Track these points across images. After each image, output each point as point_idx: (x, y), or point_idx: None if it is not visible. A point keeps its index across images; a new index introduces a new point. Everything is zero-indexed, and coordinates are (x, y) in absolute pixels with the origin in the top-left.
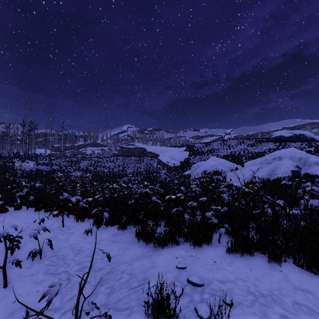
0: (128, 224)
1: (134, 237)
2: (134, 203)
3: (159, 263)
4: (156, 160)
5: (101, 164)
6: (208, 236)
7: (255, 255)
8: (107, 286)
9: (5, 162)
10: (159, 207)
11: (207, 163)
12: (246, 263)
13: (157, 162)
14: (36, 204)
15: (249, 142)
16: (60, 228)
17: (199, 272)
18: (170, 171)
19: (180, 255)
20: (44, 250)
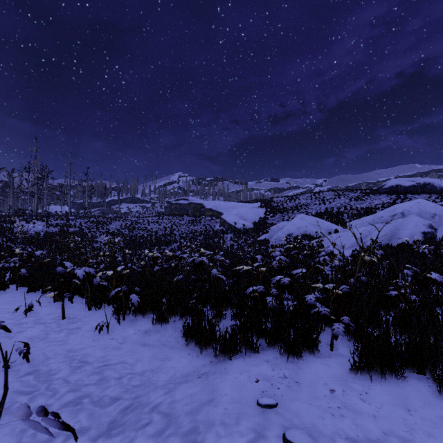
0: (172, 314)
1: (180, 337)
2: (183, 280)
3: (223, 394)
4: (219, 220)
5: (140, 226)
6: (312, 337)
7: (406, 376)
8: (120, 442)
9: (2, 223)
10: (223, 286)
11: (292, 223)
12: (394, 394)
13: (220, 223)
14: (32, 282)
15: (352, 195)
16: (57, 320)
17: (305, 417)
18: (239, 236)
19: (262, 375)
20: (17, 362)
